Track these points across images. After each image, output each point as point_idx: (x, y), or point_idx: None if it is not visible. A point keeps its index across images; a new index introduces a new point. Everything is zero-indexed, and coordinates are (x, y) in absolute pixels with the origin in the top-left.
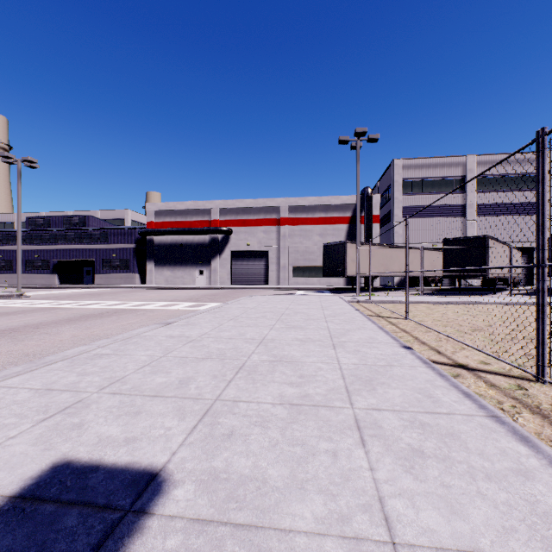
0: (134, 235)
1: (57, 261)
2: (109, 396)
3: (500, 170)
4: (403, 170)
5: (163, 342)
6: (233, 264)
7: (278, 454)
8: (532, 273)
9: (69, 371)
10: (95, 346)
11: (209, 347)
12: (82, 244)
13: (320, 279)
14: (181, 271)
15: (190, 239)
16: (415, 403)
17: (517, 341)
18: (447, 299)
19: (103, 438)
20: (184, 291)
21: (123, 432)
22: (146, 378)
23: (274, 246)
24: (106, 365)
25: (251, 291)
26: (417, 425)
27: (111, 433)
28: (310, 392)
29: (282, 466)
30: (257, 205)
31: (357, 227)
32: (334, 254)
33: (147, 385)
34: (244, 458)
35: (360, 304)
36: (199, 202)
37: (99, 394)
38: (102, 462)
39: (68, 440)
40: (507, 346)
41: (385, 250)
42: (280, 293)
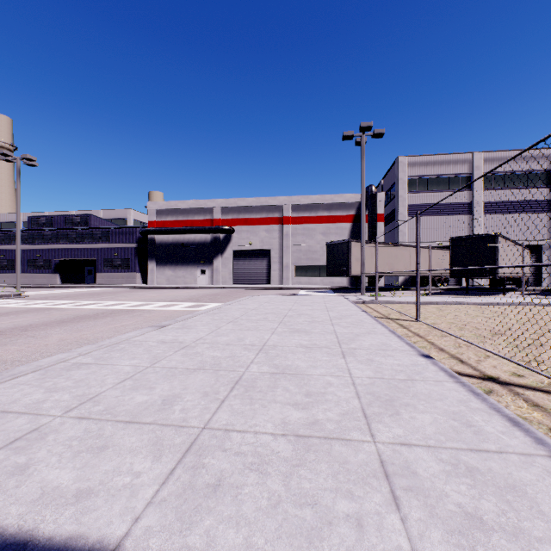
0: (135, 234)
1: (59, 261)
2: (73, 422)
3: (508, 167)
4: (407, 167)
5: (153, 349)
6: (235, 263)
7: (280, 523)
8: (545, 273)
9: (37, 386)
10: (76, 353)
11: (203, 354)
12: (83, 243)
13: (323, 278)
14: (183, 270)
15: (191, 238)
16: (452, 434)
17: (546, 347)
18: (457, 300)
19: (48, 490)
20: (185, 291)
21: (77, 480)
22: (124, 395)
23: (277, 245)
24: (82, 378)
25: (253, 291)
26: (462, 471)
27: (61, 481)
28: (319, 416)
29: (286, 545)
30: (259, 204)
31: (362, 225)
32: (337, 252)
33: (124, 405)
34: (233, 529)
35: (366, 305)
36: (201, 201)
37: (63, 419)
38: (33, 536)
39: (1, 493)
40: (537, 353)
41: (390, 249)
42: (283, 293)
